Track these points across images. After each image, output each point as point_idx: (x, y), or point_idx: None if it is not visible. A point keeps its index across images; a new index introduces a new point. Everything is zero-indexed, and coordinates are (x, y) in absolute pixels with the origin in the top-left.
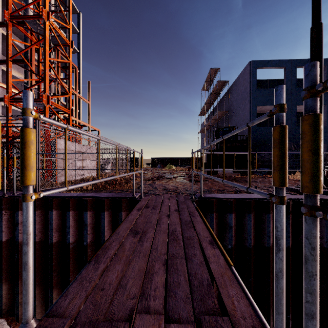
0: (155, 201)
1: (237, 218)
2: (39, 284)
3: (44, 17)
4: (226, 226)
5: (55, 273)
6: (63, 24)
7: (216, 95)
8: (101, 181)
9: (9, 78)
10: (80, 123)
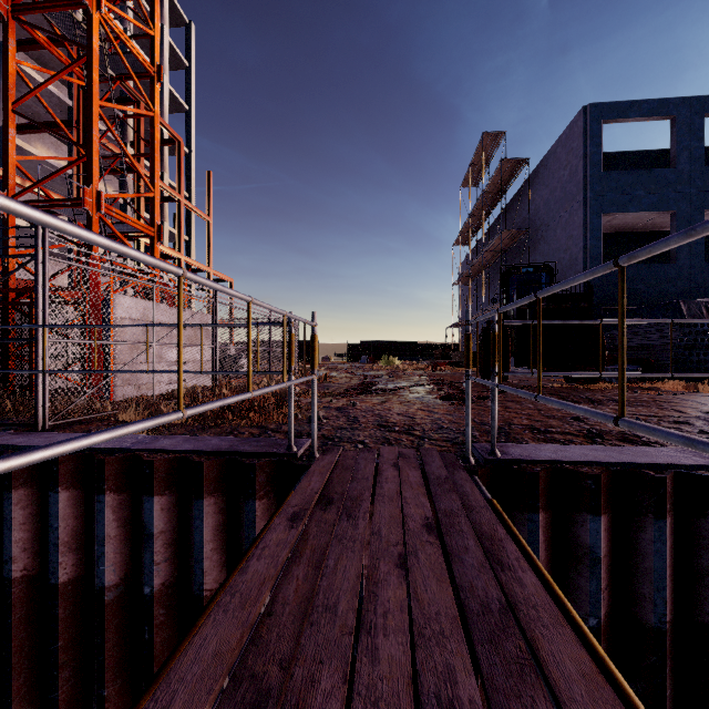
0: (353, 474)
1: (613, 529)
2: (23, 699)
3: (88, 3)
4: (579, 554)
5: (64, 671)
6: (137, 24)
7: (497, 194)
8: (6, 469)
9: (10, 152)
10: (190, 266)
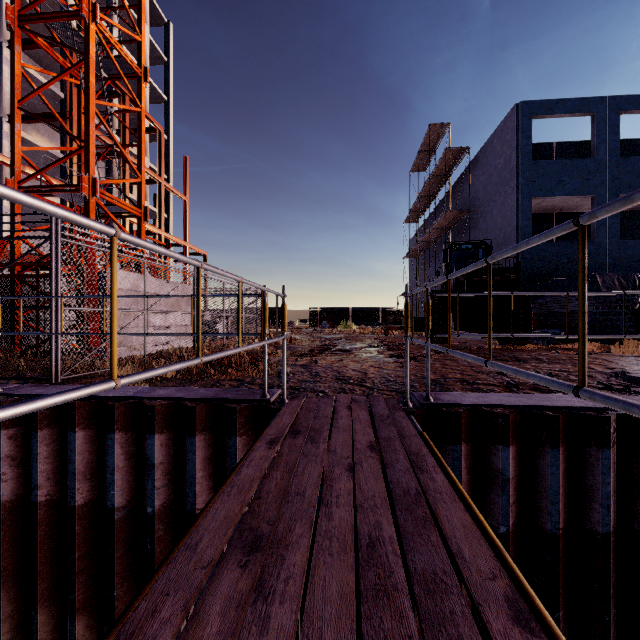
0: (316, 413)
1: (520, 457)
2: (47, 600)
3: (85, 15)
4: (493, 477)
5: (81, 577)
6: (126, 32)
7: (442, 178)
8: (124, 383)
9: (16, 143)
10: (169, 241)
